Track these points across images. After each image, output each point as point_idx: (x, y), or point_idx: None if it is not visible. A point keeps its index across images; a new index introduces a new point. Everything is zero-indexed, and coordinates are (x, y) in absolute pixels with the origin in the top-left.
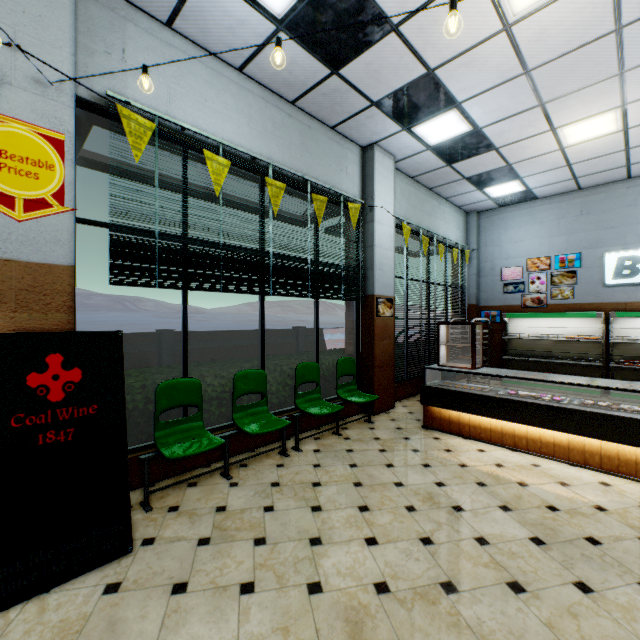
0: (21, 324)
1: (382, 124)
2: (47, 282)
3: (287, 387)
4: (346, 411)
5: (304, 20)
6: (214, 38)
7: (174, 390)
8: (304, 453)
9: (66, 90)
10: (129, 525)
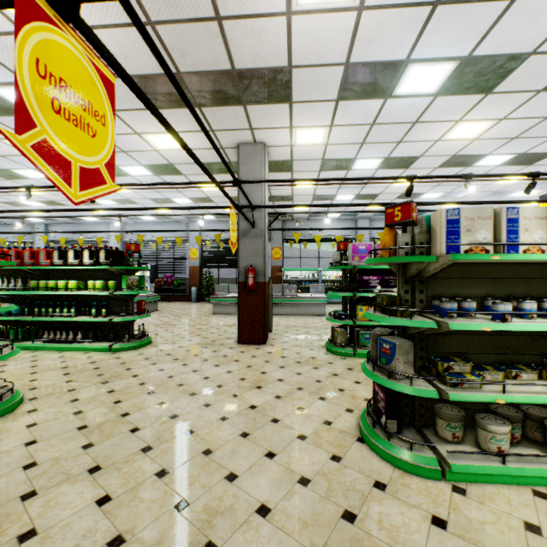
0: None
1: None
2: None
3: None
4: None
5: None
6: None
7: None
8: None
9: (368, 240)
10: None
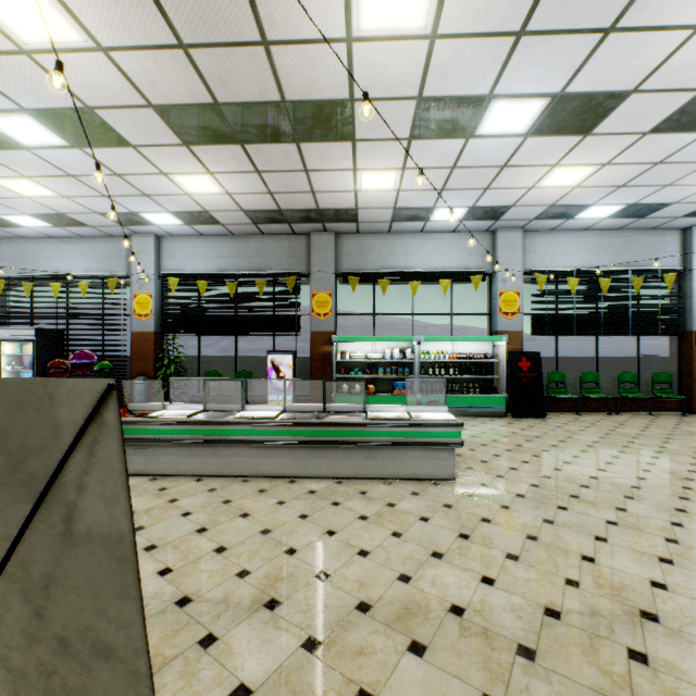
0: (509, 349)
1: (692, 220)
2: (515, 337)
3: (614, 386)
4: (664, 408)
5: (617, 215)
6: (571, 228)
7: (553, 376)
8: (622, 416)
9: (520, 276)
10: (544, 411)
